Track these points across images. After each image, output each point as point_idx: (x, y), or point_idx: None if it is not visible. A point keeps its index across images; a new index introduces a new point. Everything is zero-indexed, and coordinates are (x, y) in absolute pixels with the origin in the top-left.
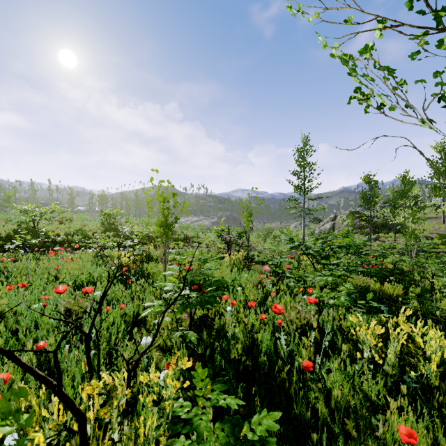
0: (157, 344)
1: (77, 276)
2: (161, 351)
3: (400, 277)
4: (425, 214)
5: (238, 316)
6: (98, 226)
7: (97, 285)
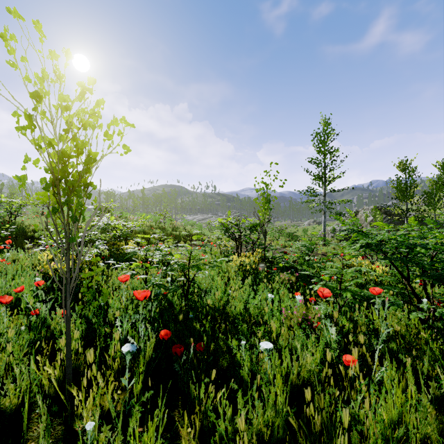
0: None
1: None
2: None
3: None
4: None
5: None
6: None
7: None
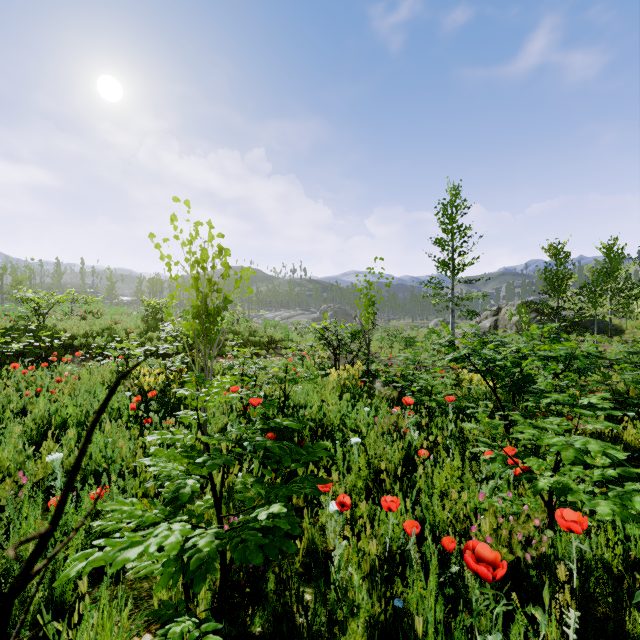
0: (159, 599)
1: (53, 411)
2: (160, 628)
3: (637, 410)
4: (638, 306)
5: (354, 507)
6: (139, 323)
7: (69, 435)
